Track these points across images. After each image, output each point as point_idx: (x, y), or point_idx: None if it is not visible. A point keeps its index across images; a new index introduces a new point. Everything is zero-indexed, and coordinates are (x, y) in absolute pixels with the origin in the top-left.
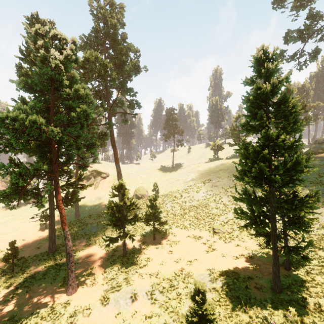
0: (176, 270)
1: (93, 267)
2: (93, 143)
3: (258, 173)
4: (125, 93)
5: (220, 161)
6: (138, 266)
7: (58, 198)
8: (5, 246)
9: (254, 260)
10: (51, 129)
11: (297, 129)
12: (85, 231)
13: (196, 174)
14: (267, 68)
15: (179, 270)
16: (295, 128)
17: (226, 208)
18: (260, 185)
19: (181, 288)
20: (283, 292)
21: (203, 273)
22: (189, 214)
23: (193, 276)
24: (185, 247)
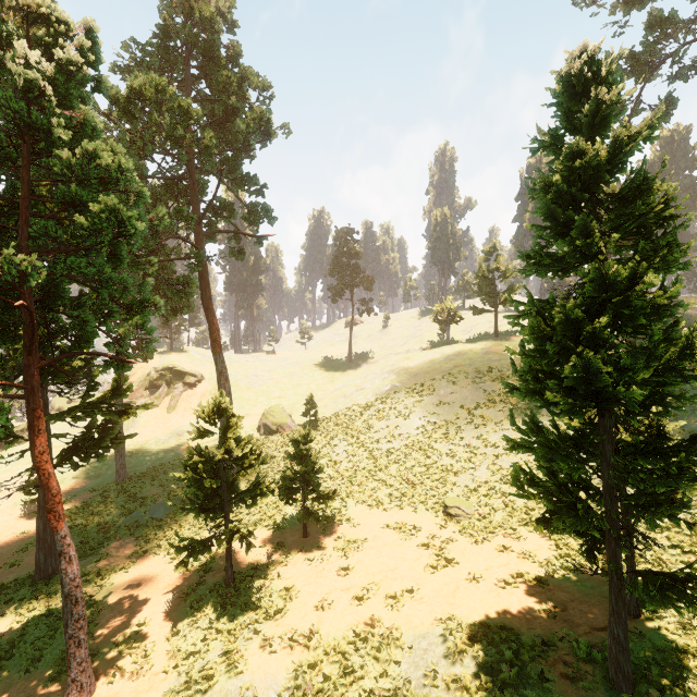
0: (358, 623)
1: (147, 618)
2: (145, 301)
3: (580, 380)
4: (238, 186)
5: (455, 347)
6: (262, 612)
7: (38, 447)
8: None
9: (550, 590)
10: (8, 256)
11: (673, 264)
12: (136, 518)
13: (403, 377)
14: (595, 102)
15: (367, 624)
16: (673, 260)
17: (472, 456)
18: (580, 410)
19: (371, 678)
20: (638, 691)
21: (428, 633)
22: (388, 470)
23: (402, 641)
24: (379, 558)
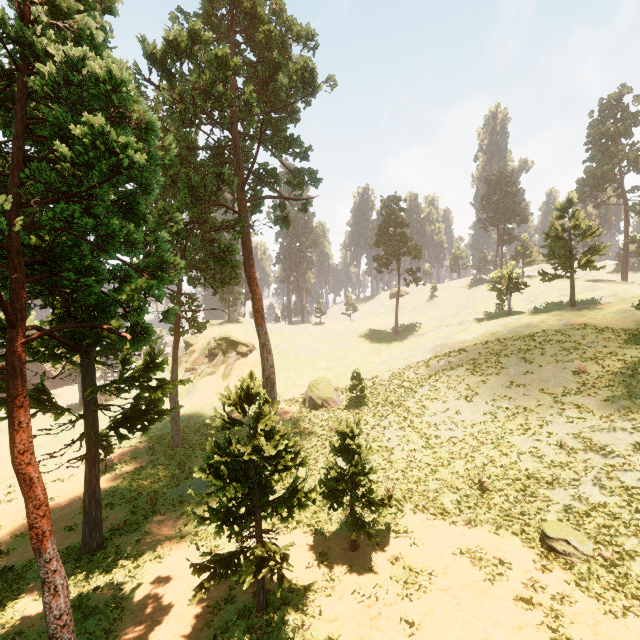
0: None
1: None
2: (164, 262)
3: None
4: (282, 150)
5: (521, 319)
6: None
7: (17, 444)
8: (8, 514)
9: None
10: None
11: None
12: (181, 491)
13: (459, 351)
14: None
15: None
16: None
17: (571, 460)
18: None
19: None
20: None
21: None
22: (452, 466)
23: None
24: (457, 611)
